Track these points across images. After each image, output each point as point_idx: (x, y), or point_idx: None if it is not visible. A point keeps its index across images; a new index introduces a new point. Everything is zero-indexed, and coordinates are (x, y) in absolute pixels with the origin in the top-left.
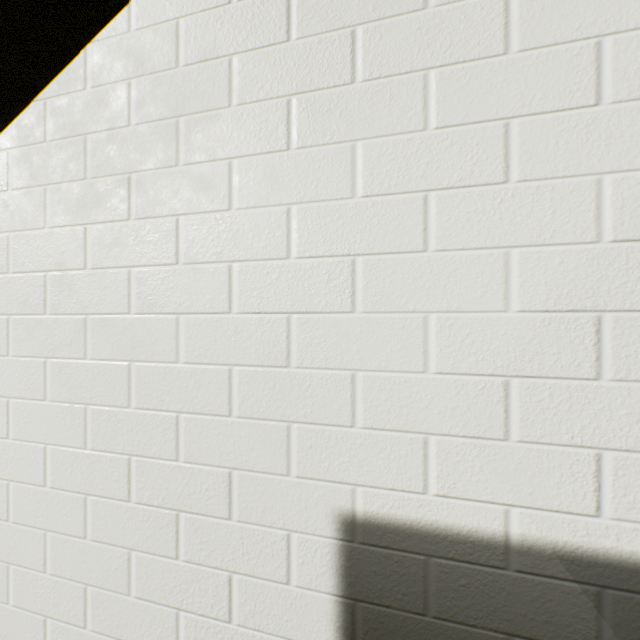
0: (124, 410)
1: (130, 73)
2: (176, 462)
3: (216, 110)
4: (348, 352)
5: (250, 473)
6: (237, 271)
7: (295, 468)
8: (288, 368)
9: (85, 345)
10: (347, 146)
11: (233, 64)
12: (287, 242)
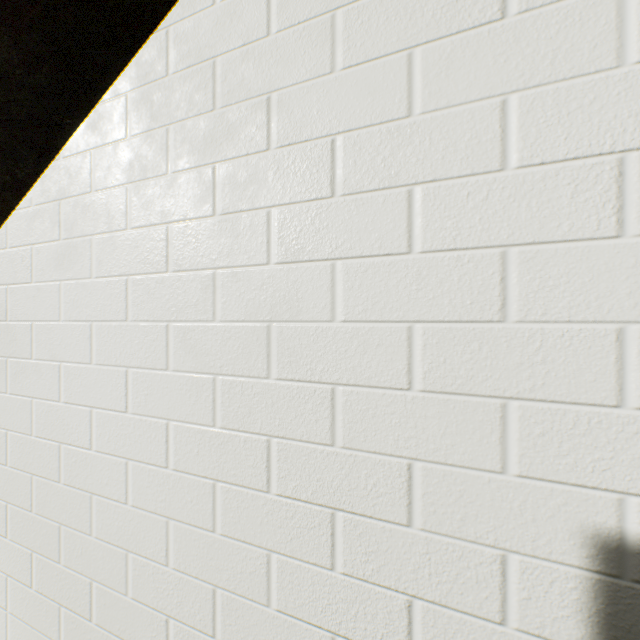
0: (261, 381)
1: None
2: (331, 447)
3: None
4: (610, 296)
5: (440, 467)
6: (420, 196)
7: (514, 463)
8: (502, 323)
9: (213, 305)
10: None
11: None
12: (501, 147)
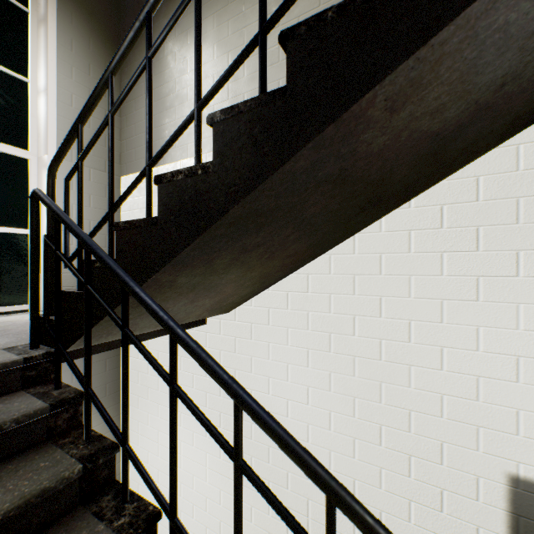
0: (377, 403)
1: (380, 251)
2: (408, 433)
3: (433, 276)
4: (514, 400)
5: (453, 445)
6: (445, 351)
7: (481, 448)
8: (477, 401)
9: (353, 370)
10: (513, 305)
11: (443, 256)
12: (476, 343)
